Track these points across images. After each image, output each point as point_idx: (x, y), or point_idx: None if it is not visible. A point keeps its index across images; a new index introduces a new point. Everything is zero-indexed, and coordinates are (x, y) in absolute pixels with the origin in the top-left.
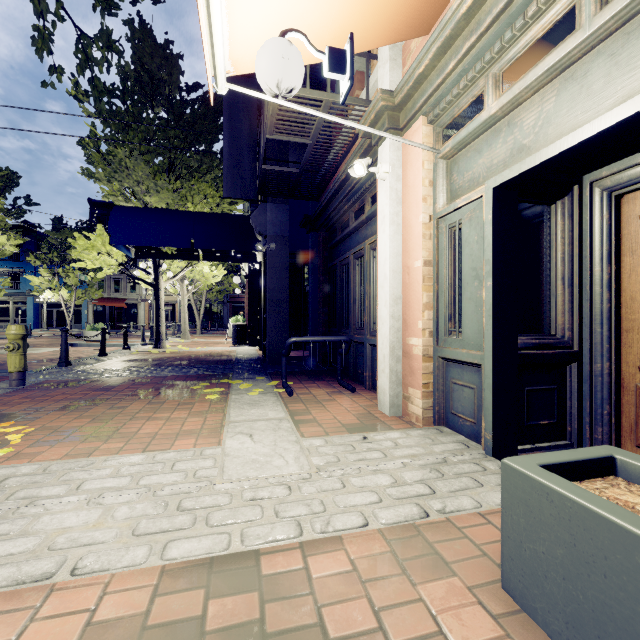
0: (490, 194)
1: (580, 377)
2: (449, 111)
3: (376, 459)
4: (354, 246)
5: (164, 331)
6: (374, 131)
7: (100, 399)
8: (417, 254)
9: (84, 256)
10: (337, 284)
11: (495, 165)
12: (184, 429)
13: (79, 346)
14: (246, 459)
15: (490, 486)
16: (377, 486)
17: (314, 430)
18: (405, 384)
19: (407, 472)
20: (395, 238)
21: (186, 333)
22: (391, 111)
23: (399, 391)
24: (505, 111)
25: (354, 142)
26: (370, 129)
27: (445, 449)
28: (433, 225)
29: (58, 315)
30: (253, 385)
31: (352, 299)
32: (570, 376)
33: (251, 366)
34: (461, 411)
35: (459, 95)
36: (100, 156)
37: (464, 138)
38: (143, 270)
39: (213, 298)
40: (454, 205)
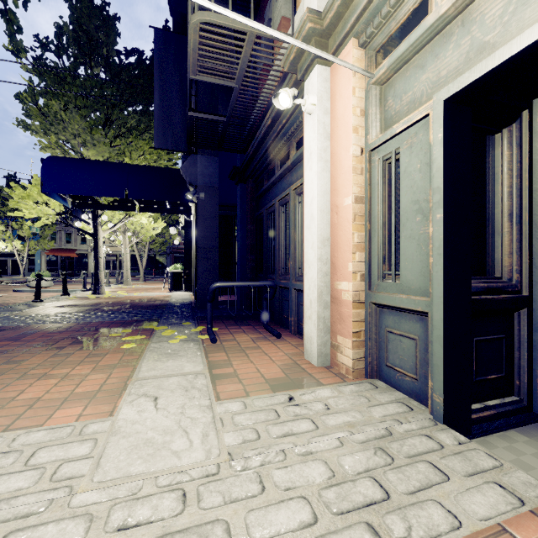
0: (441, 108)
1: (530, 325)
2: (384, 27)
3: (305, 433)
4: (280, 193)
5: (103, 278)
6: (301, 44)
7: (2, 351)
8: (347, 190)
9: (21, 205)
10: (263, 231)
11: (444, 77)
12: (79, 390)
13: (23, 292)
14: (137, 440)
15: (458, 478)
16: (309, 486)
17: (233, 388)
18: (333, 332)
19: (346, 455)
20: (323, 175)
21: (128, 280)
22: (319, 37)
23: (327, 339)
24: (459, 7)
25: (279, 88)
26: (297, 41)
27: (385, 413)
28: (365, 158)
29: (12, 264)
30: (177, 331)
31: (278, 245)
32: (519, 324)
33: (181, 311)
34: (398, 364)
35: (398, 4)
36: (39, 111)
37: (403, 53)
38: (82, 220)
39: (157, 249)
40: (391, 132)
